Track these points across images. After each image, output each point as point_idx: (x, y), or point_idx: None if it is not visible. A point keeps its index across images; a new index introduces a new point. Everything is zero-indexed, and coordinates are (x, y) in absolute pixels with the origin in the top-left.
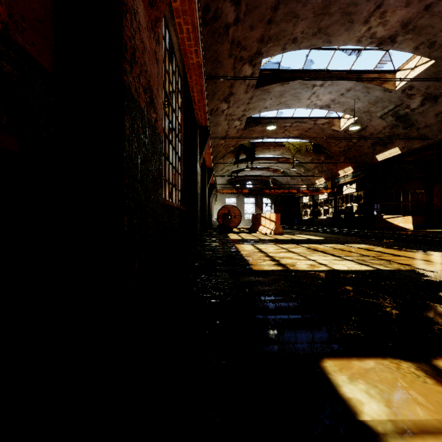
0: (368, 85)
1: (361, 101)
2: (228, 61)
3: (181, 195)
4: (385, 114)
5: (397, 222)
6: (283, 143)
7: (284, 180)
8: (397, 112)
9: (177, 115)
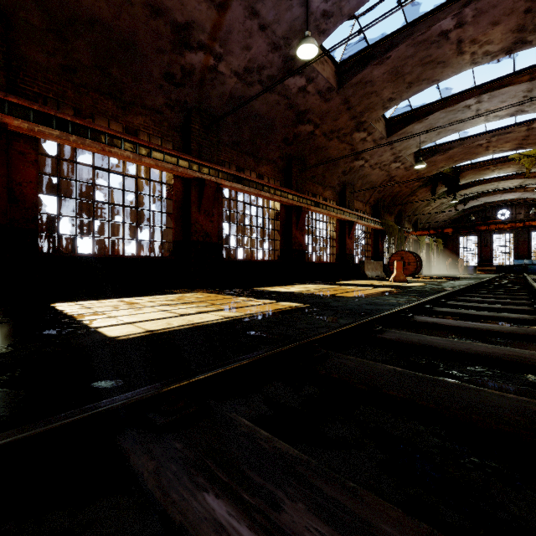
0: None
1: None
2: (331, 143)
3: (280, 252)
4: None
5: None
6: (509, 157)
7: None
8: None
9: (274, 206)
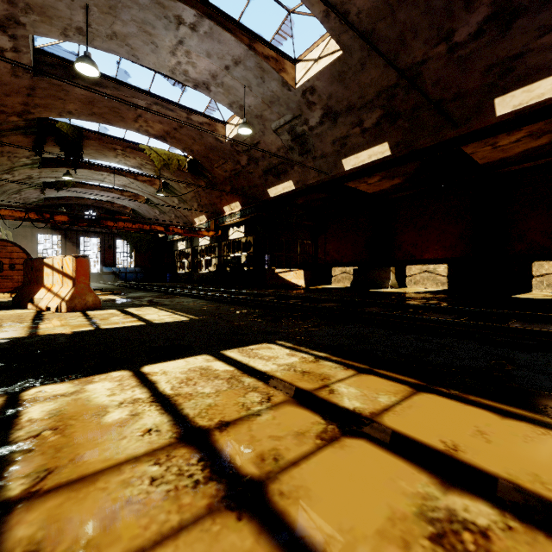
0: (263, 65)
1: (253, 93)
2: None
3: None
4: (281, 127)
5: (290, 277)
6: (140, 145)
7: (150, 214)
8: (294, 128)
9: None
